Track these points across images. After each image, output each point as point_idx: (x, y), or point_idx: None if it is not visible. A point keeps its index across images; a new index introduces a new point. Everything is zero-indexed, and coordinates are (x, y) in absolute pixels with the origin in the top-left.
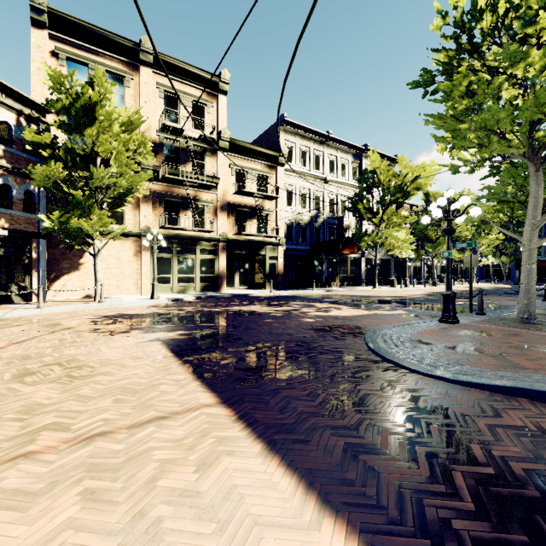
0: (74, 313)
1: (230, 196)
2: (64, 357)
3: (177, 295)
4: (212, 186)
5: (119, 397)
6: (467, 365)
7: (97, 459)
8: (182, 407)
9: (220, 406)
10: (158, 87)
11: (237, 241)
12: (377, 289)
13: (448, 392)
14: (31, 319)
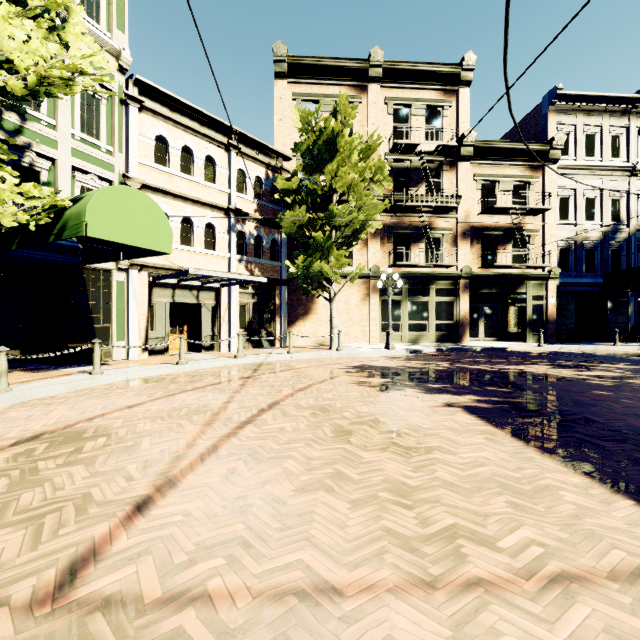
0: (320, 361)
1: (474, 218)
2: (362, 414)
3: (409, 346)
4: (452, 208)
5: (511, 500)
6: None
7: None
8: None
9: None
10: (386, 103)
11: (484, 277)
12: None
13: None
14: (288, 365)
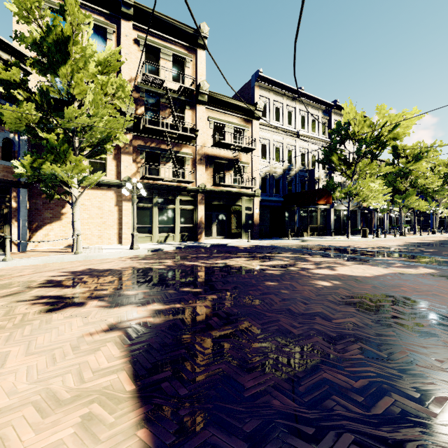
0: (42, 267)
1: (208, 148)
2: None
3: (157, 245)
4: (192, 137)
5: None
6: None
7: None
8: None
9: None
10: (139, 40)
11: (215, 192)
12: (352, 239)
13: None
14: None
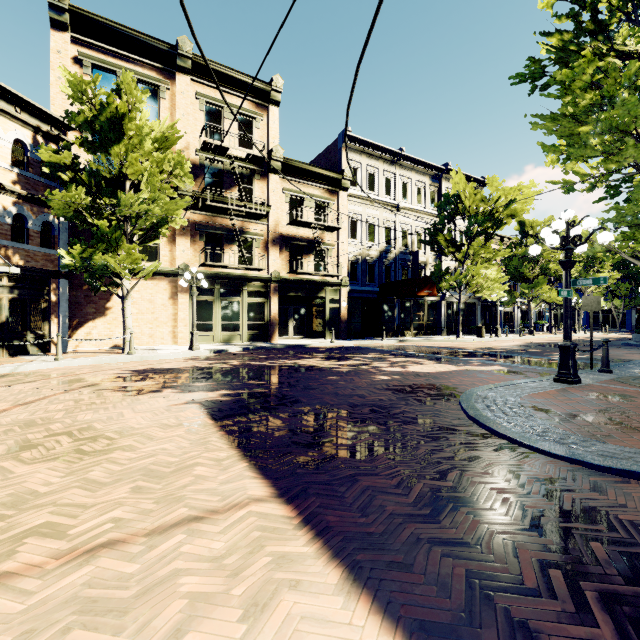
0: (98, 367)
1: (283, 227)
2: (77, 423)
3: (220, 346)
4: (262, 215)
5: (140, 485)
6: (612, 443)
7: (97, 589)
8: (224, 501)
9: (276, 501)
10: (198, 98)
11: (292, 281)
12: (461, 339)
13: (597, 484)
14: (46, 374)
